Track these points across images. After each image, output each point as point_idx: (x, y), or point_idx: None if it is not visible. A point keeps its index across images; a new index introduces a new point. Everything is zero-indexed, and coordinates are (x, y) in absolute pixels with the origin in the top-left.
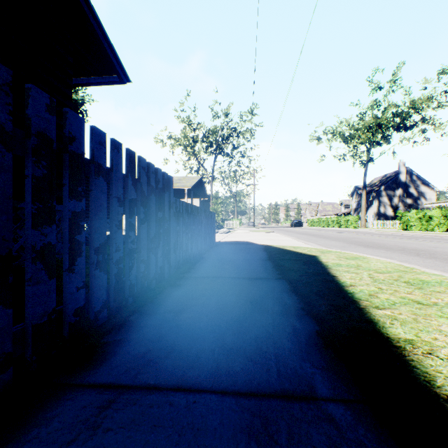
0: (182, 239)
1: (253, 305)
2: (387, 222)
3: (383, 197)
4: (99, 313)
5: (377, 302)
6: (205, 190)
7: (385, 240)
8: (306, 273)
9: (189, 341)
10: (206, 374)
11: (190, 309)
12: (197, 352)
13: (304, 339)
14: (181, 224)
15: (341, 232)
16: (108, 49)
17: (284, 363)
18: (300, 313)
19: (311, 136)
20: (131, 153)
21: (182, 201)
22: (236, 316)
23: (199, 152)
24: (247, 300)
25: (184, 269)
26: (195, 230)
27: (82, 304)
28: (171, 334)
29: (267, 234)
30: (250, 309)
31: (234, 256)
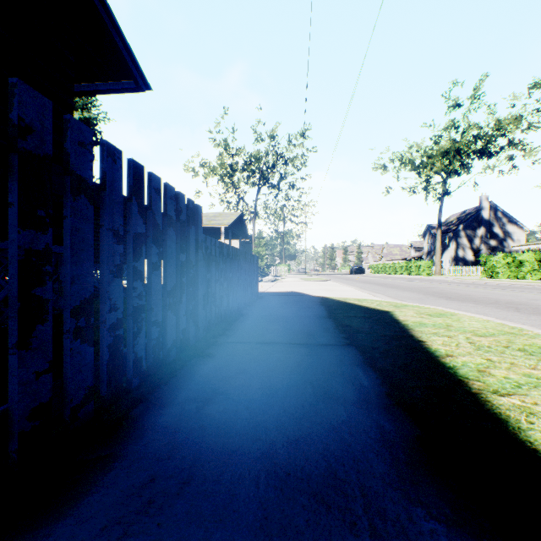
0: (215, 291)
1: (314, 388)
2: (467, 269)
3: (462, 238)
4: (80, 409)
5: (494, 382)
6: (246, 229)
7: (469, 290)
8: (382, 336)
9: (218, 460)
10: (244, 536)
11: (223, 395)
12: (230, 483)
13: (403, 453)
14: (214, 270)
15: (412, 280)
16: (121, 45)
17: (379, 508)
18: (386, 402)
19: (374, 163)
20: (136, 167)
21: (215, 240)
22: (292, 409)
23: (239, 184)
24: (305, 380)
25: (217, 331)
26: (233, 278)
27: (46, 399)
28: (190, 445)
29: (322, 282)
30: (312, 395)
31: (284, 312)
